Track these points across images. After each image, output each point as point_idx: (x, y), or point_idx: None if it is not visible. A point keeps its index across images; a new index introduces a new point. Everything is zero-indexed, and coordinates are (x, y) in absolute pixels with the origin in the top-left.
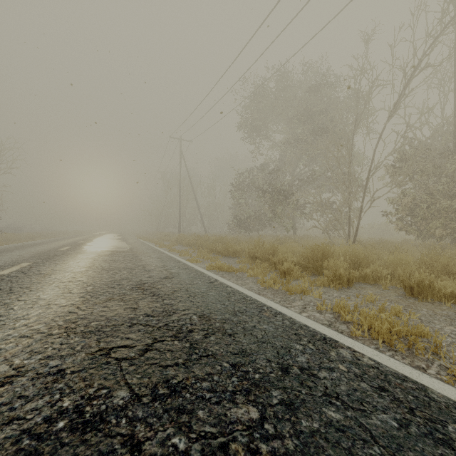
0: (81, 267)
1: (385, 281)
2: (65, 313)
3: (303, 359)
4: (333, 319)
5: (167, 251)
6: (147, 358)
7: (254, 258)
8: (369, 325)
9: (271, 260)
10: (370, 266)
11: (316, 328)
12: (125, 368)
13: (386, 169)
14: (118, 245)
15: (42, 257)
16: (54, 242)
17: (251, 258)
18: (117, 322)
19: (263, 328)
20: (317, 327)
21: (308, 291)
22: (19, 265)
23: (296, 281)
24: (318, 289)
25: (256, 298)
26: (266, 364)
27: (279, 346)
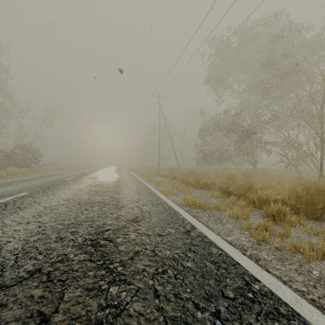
0: (61, 200)
1: None
2: None
3: None
4: None
5: (147, 181)
6: None
7: (226, 192)
8: None
9: (249, 197)
10: None
11: None
12: None
13: None
14: (111, 176)
15: (44, 186)
16: (70, 172)
17: (222, 192)
18: None
19: None
20: None
21: None
22: (16, 195)
23: (293, 230)
24: None
25: (272, 289)
26: None
27: None
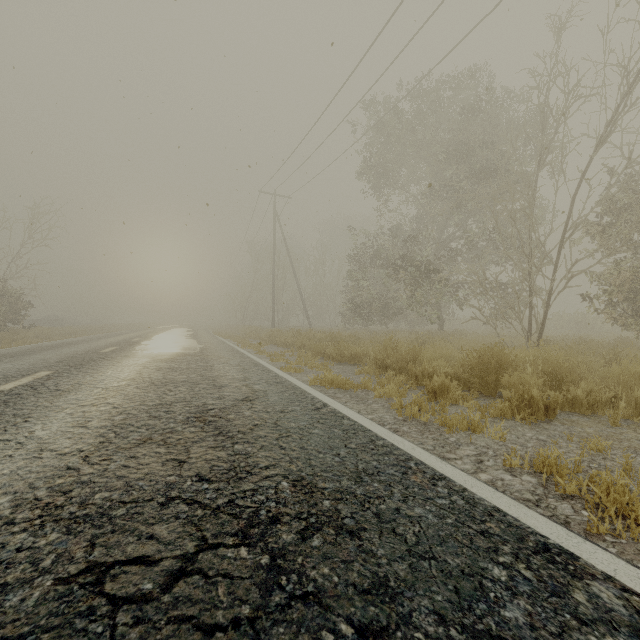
0: (120, 380)
1: (615, 411)
2: (59, 471)
3: (519, 614)
4: (539, 488)
5: (253, 353)
6: (177, 598)
7: (382, 366)
8: (618, 507)
9: (411, 370)
10: (581, 384)
11: (520, 516)
12: (121, 633)
13: (589, 229)
14: (185, 345)
15: (72, 363)
16: (99, 340)
17: (378, 367)
18: (143, 493)
19: (416, 514)
20: (521, 514)
21: (481, 427)
22: (34, 375)
23: (454, 407)
24: (495, 423)
25: (394, 443)
26: (436, 630)
27: (456, 570)
